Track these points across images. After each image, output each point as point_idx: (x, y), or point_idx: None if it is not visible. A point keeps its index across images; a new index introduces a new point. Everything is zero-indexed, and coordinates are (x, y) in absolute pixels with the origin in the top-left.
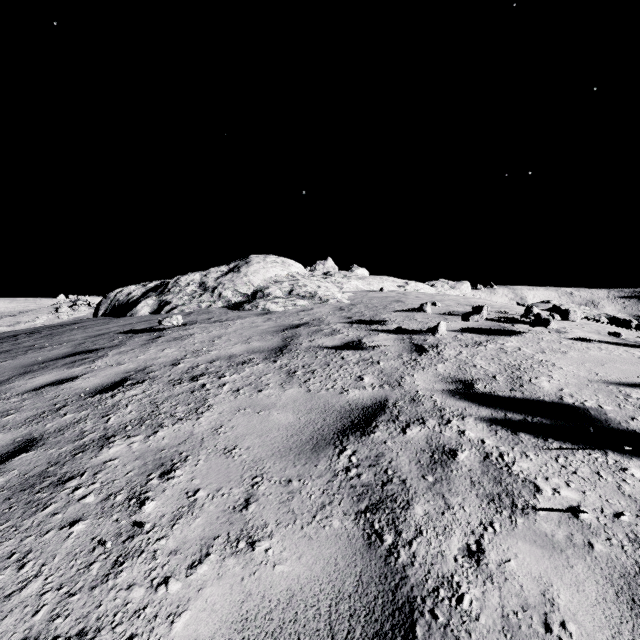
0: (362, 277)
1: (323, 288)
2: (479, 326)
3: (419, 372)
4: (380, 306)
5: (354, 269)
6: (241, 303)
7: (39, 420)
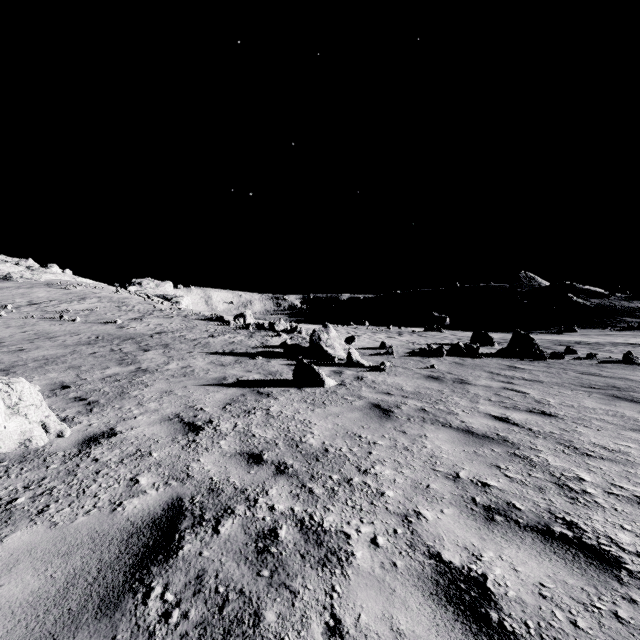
0: (54, 273)
1: (35, 277)
2: (72, 285)
3: (55, 287)
4: (54, 282)
5: (50, 267)
6: (4, 279)
7: (5, 287)
